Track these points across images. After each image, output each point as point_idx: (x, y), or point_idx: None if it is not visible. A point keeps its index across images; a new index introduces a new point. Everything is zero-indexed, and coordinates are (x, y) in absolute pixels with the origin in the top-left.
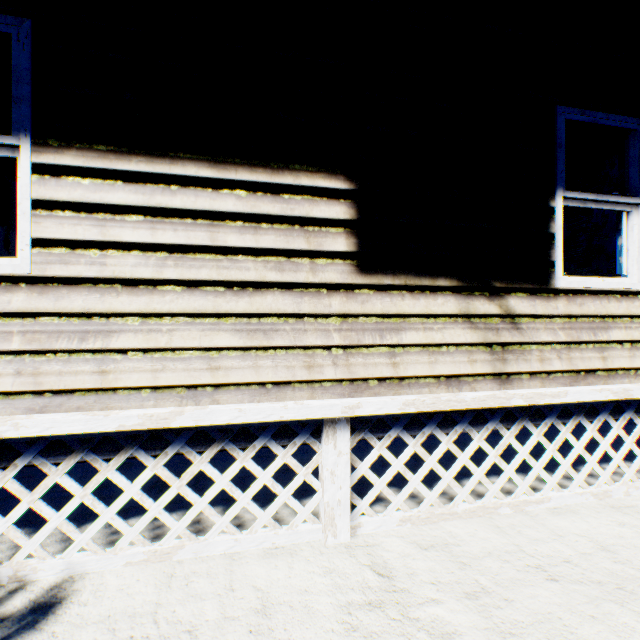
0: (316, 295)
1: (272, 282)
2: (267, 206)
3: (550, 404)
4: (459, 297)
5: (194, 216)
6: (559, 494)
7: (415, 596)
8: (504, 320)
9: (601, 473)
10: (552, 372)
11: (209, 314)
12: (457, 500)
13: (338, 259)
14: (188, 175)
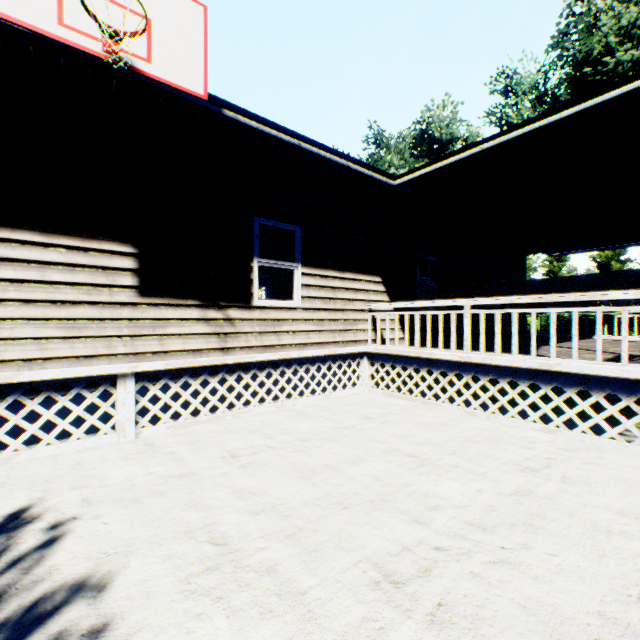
0: (114, 308)
1: (84, 301)
2: (81, 259)
3: (254, 363)
4: (201, 310)
5: (30, 262)
6: (258, 407)
7: (164, 447)
8: (227, 321)
9: (281, 396)
10: (253, 347)
11: (40, 318)
12: (202, 414)
13: (128, 289)
14: (25, 239)
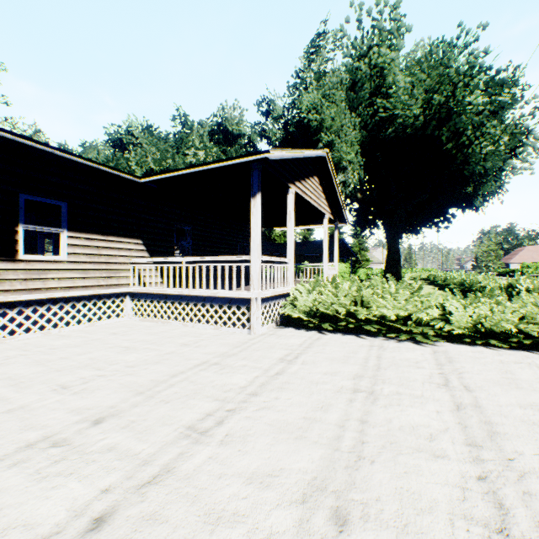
0: None
1: None
2: None
3: (20, 302)
4: None
5: None
6: (25, 335)
7: None
8: None
9: (48, 325)
10: (18, 290)
11: None
12: None
13: None
14: None
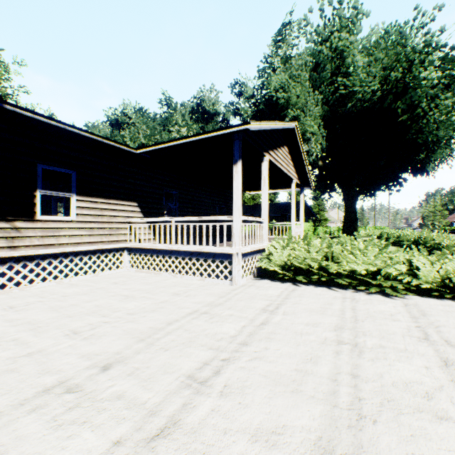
0: None
1: None
2: None
3: (37, 255)
4: None
5: None
6: (41, 283)
7: None
8: (14, 229)
9: (61, 275)
10: (36, 245)
11: None
12: None
13: None
14: None
